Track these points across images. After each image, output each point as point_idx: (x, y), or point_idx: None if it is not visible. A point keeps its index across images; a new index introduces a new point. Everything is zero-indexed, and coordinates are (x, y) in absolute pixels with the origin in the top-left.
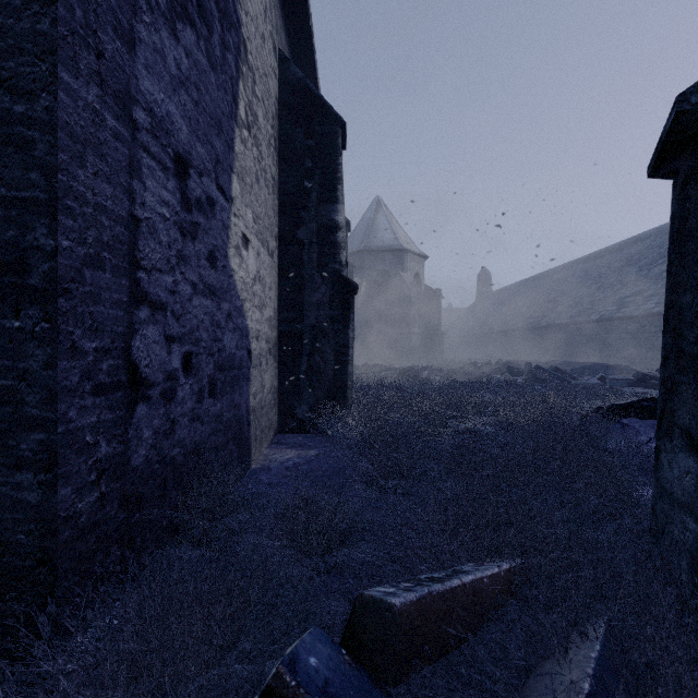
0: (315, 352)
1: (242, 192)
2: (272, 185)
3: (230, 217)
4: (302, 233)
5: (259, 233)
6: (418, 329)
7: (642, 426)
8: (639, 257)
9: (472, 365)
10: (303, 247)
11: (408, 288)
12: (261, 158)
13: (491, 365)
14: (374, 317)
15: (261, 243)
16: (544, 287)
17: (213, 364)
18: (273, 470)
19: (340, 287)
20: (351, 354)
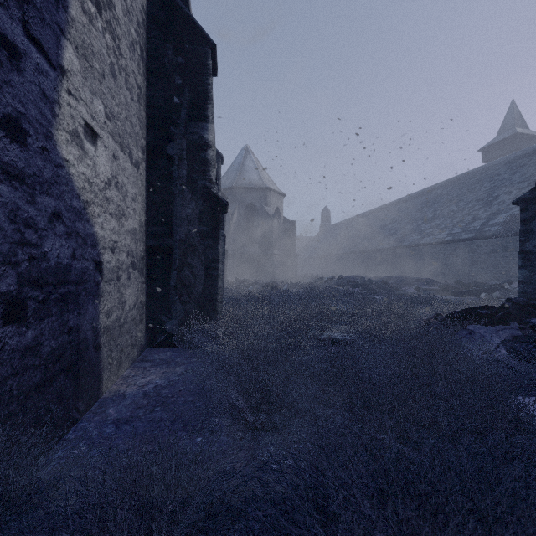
0: (185, 267)
1: (85, 73)
2: (137, 93)
3: (59, 91)
4: (171, 149)
5: (115, 134)
6: (278, 252)
7: (487, 333)
8: (434, 201)
9: (320, 280)
10: (173, 162)
11: (270, 219)
12: (119, 54)
13: (334, 280)
14: (244, 242)
15: (119, 147)
16: (369, 222)
17: (15, 277)
18: (127, 398)
19: (210, 203)
20: (221, 269)
